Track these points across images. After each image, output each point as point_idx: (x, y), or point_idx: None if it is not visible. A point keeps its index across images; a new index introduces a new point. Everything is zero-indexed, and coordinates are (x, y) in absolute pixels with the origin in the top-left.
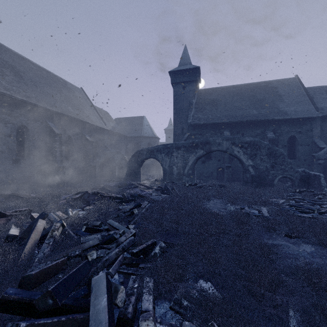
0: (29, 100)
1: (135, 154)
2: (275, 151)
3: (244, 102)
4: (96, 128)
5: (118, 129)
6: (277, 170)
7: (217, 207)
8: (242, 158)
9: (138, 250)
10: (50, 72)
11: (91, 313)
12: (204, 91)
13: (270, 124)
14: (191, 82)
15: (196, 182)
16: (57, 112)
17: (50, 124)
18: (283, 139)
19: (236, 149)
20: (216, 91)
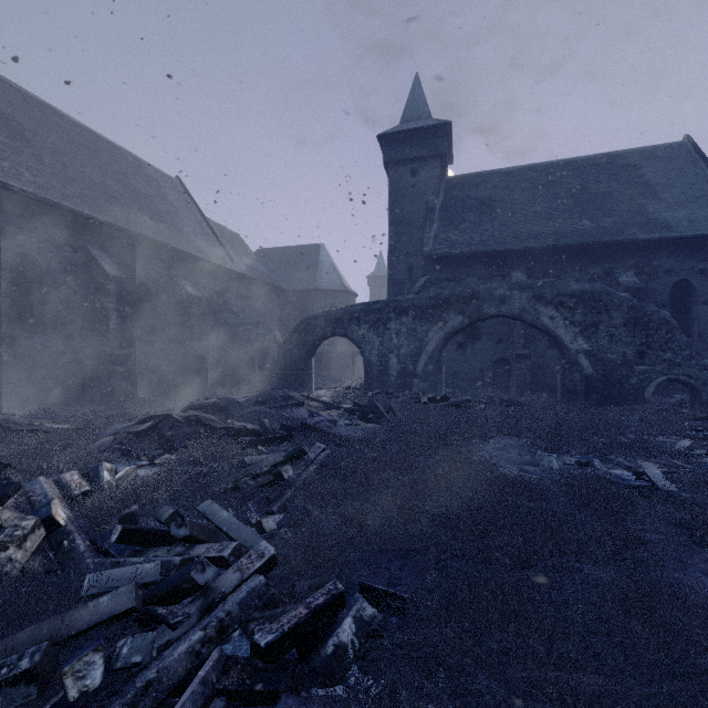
0: (42, 194)
1: (298, 327)
2: (647, 315)
3: (559, 203)
4: (210, 268)
5: (262, 271)
6: (652, 364)
7: (513, 458)
8: (561, 333)
9: (277, 634)
10: (104, 139)
11: None
12: (460, 181)
13: (626, 252)
14: (430, 159)
15: (446, 393)
16: (113, 225)
17: (96, 253)
18: (660, 288)
19: (545, 313)
20: (491, 179)
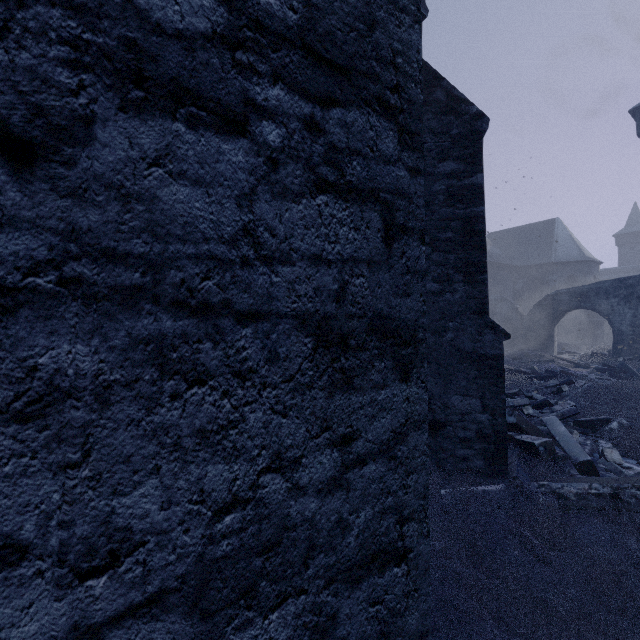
0: None
1: (541, 302)
2: None
3: None
4: None
5: (497, 254)
6: None
7: None
8: None
9: (584, 419)
10: None
11: (553, 432)
12: None
13: None
14: None
15: None
16: None
17: None
18: None
19: None
20: None
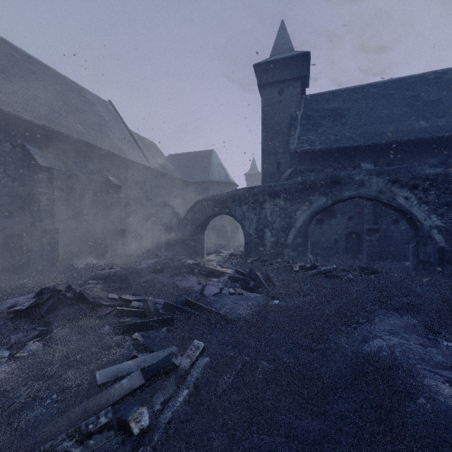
0: None
1: (193, 207)
2: None
3: (398, 109)
4: (130, 164)
5: (170, 168)
6: None
7: (419, 352)
8: (415, 211)
9: None
10: (51, 69)
11: None
12: (316, 97)
13: None
14: (293, 81)
15: (315, 263)
16: (46, 127)
17: (32, 149)
18: None
19: (401, 194)
20: (340, 95)
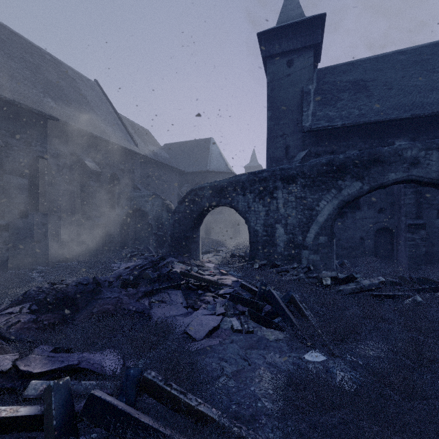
0: None
1: (185, 197)
2: None
3: (438, 76)
4: (115, 149)
5: (164, 157)
6: None
7: None
8: None
9: None
10: (23, 37)
11: None
12: (331, 70)
13: None
14: (305, 50)
15: (354, 273)
16: None
17: None
18: None
19: None
20: (360, 65)
